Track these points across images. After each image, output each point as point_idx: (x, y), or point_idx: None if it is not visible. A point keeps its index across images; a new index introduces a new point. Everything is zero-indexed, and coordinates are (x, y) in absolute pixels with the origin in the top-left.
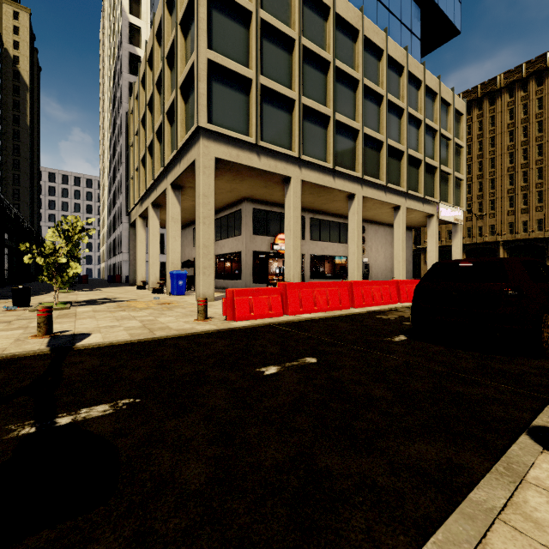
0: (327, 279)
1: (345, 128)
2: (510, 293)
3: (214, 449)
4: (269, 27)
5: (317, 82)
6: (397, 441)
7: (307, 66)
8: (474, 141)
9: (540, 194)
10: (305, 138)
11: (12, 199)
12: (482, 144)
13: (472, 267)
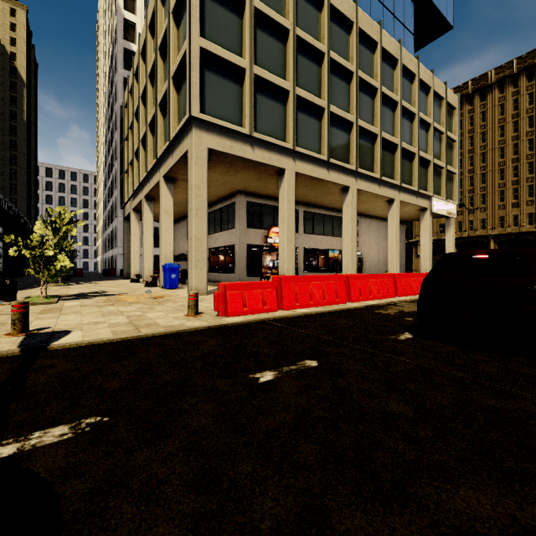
0: (320, 272)
1: (339, 120)
2: (535, 288)
3: (192, 498)
4: (263, 17)
5: (312, 74)
6: (435, 484)
7: (301, 57)
8: (465, 136)
9: (531, 188)
10: (300, 130)
11: (9, 193)
12: (473, 139)
13: (482, 259)
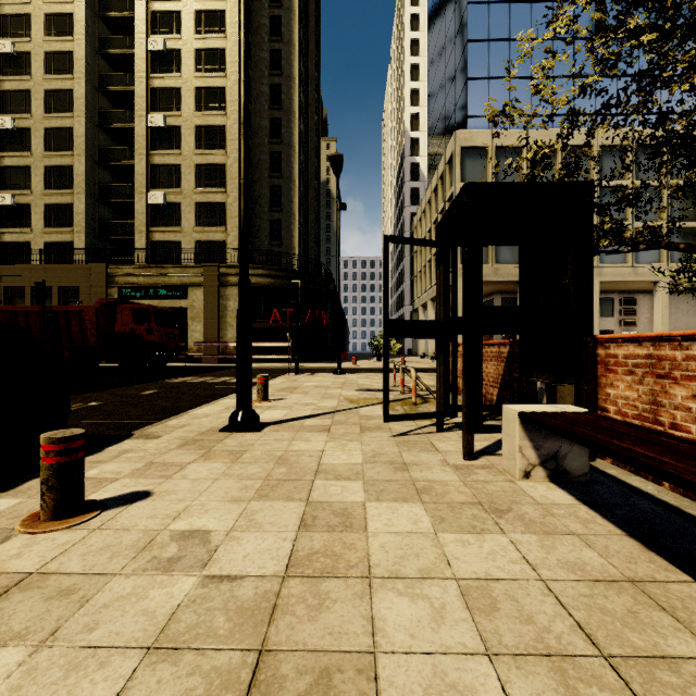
0: None
1: None
2: None
3: None
4: None
5: None
6: None
7: None
8: None
9: None
10: None
11: None
12: None
13: None
